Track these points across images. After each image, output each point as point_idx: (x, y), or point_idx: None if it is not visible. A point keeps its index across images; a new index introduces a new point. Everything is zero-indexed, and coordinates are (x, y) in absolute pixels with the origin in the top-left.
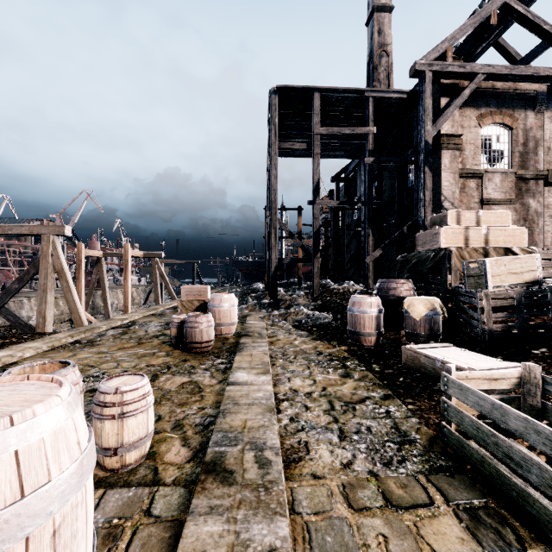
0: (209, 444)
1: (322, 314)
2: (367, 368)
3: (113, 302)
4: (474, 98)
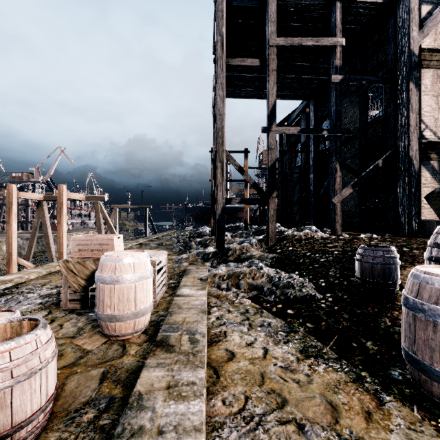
0: None
1: (292, 277)
2: None
3: (67, 244)
4: None
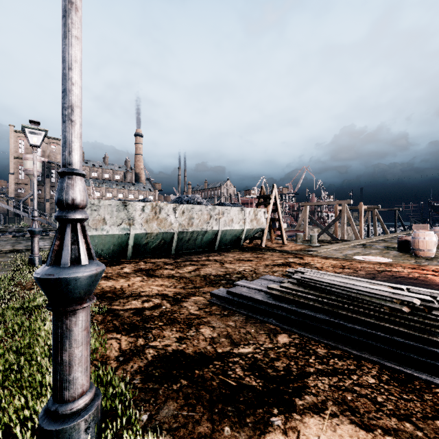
0: None
1: None
2: None
3: (339, 234)
4: None
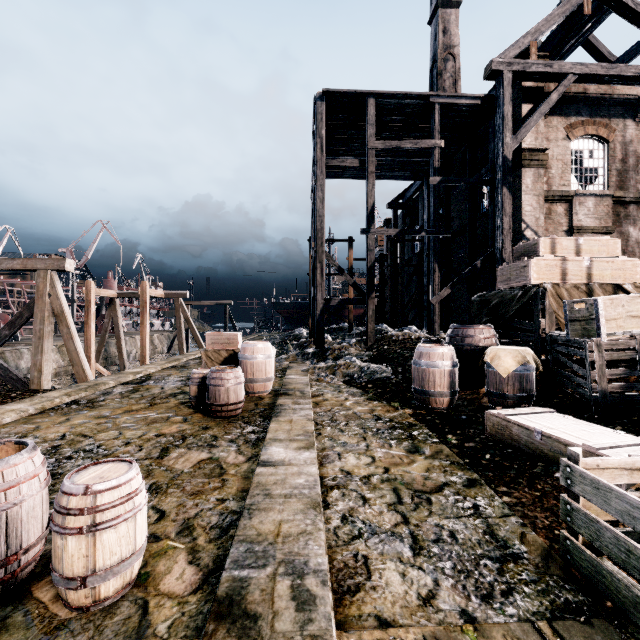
0: (225, 564)
1: (378, 367)
2: (441, 440)
3: (130, 350)
4: (562, 105)
